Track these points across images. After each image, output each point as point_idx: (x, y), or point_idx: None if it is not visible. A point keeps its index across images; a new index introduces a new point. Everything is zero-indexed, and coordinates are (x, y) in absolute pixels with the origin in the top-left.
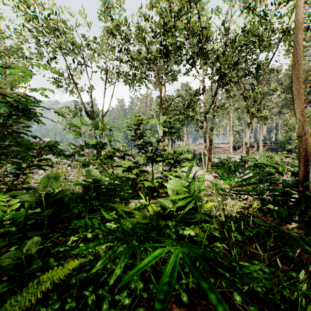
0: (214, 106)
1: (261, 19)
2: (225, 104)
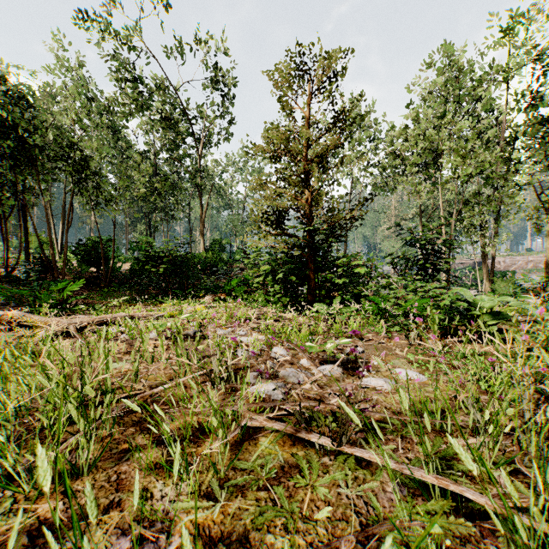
0: (498, 211)
1: (544, 119)
2: (507, 213)
